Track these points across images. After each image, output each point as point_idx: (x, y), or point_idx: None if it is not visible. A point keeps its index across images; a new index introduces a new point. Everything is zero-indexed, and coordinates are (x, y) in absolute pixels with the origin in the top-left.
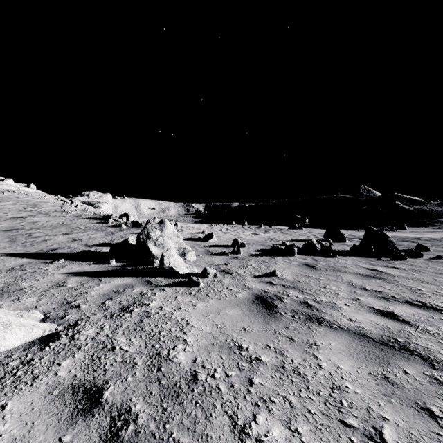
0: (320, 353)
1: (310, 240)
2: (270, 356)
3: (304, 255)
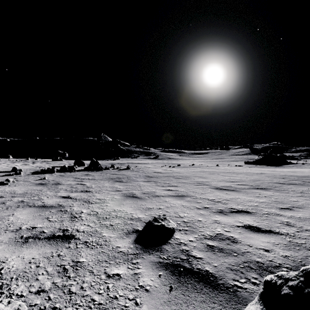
0: (59, 187)
1: (64, 165)
2: (46, 189)
3: (60, 172)
